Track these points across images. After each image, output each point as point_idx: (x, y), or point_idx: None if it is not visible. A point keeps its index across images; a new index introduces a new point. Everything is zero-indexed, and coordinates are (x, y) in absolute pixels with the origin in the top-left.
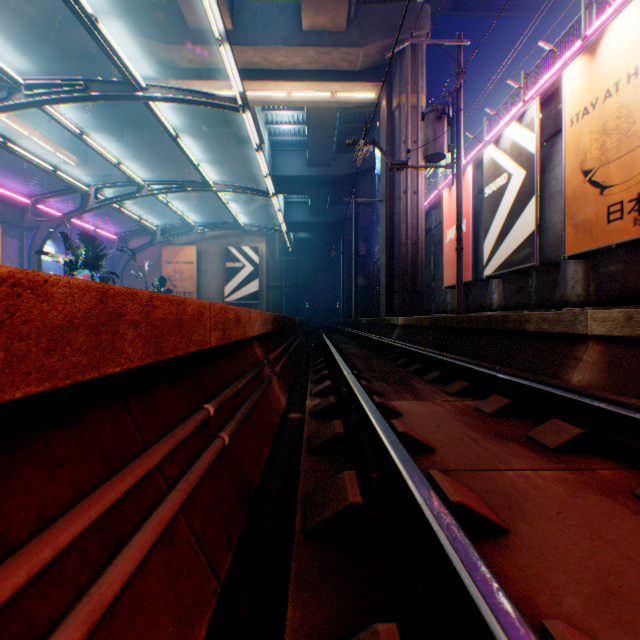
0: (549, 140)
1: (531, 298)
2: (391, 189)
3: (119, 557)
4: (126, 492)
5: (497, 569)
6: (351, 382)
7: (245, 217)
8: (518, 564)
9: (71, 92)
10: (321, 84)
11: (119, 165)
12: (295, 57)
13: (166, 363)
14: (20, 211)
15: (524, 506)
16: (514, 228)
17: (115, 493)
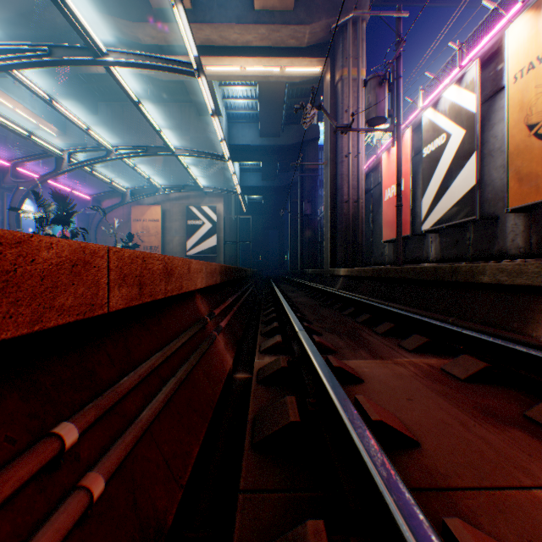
0: (487, 100)
1: (469, 250)
2: (334, 154)
3: None
4: None
5: None
6: (304, 342)
7: (204, 180)
8: None
9: (36, 57)
10: (271, 59)
11: (88, 130)
12: (248, 34)
13: None
14: (1, 173)
15: None
16: (453, 184)
17: None
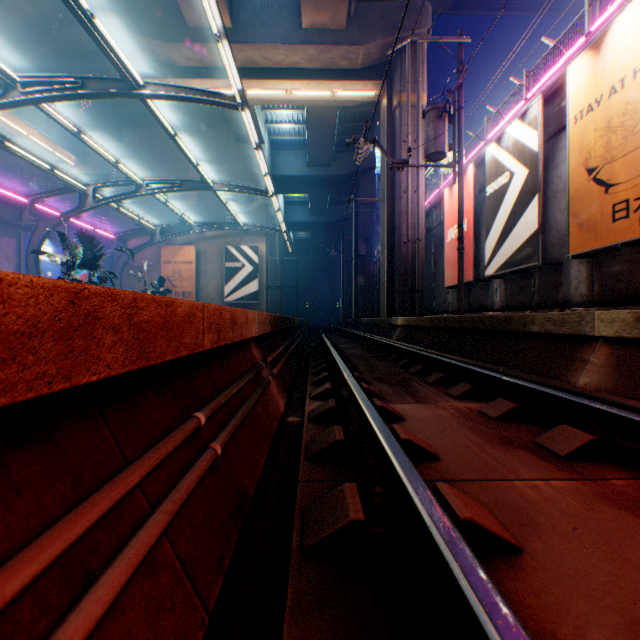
0: (552, 138)
1: (533, 298)
2: (391, 188)
3: (84, 600)
4: (97, 520)
5: (512, 595)
6: (351, 385)
7: (245, 217)
8: (535, 589)
9: (68, 90)
10: (321, 83)
11: (117, 164)
12: (295, 55)
13: (154, 368)
14: (18, 210)
15: (537, 521)
16: (516, 227)
17: (83, 523)
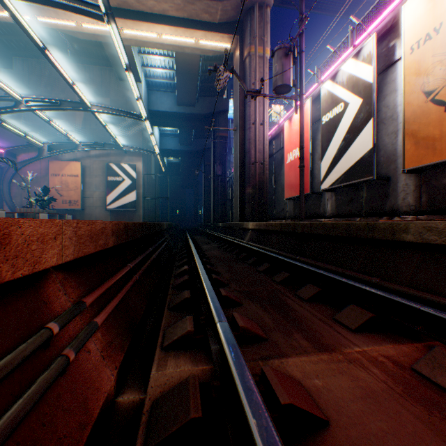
0: (380, 74)
1: (362, 207)
2: (243, 121)
3: None
4: None
5: None
6: (231, 363)
7: (125, 140)
8: None
9: None
10: (187, 30)
11: None
12: (164, 2)
13: None
14: None
15: None
16: (351, 148)
17: None
